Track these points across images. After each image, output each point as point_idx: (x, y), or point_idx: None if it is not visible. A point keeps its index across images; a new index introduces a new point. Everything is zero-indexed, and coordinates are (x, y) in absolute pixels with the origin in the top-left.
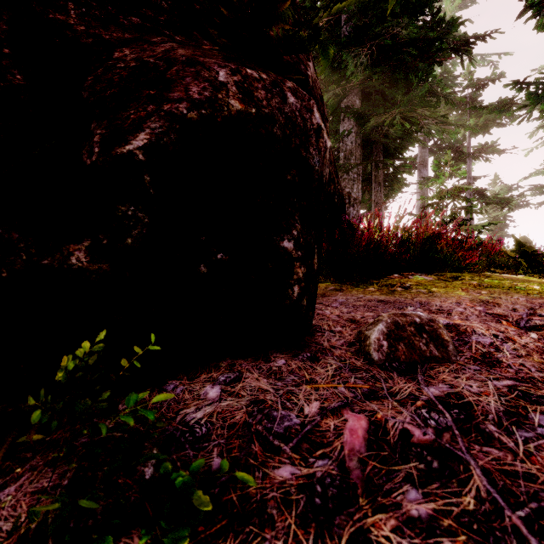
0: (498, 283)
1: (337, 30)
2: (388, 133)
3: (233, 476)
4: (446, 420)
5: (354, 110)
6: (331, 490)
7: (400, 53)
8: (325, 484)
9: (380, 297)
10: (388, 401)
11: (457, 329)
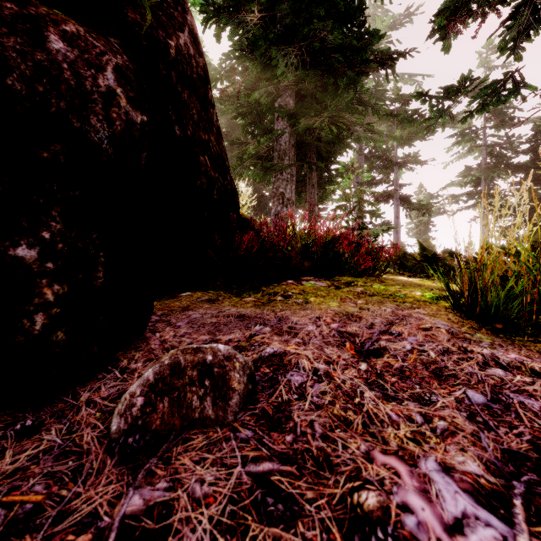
0: (382, 290)
1: (271, 27)
2: (319, 136)
3: None
4: None
5: (286, 110)
6: None
7: (329, 58)
8: None
9: (244, 311)
10: None
11: (282, 361)
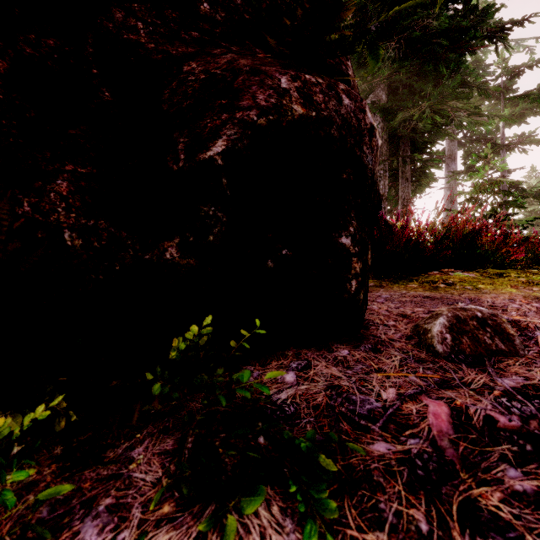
0: None
1: None
2: (416, 127)
3: (331, 449)
4: (530, 408)
5: (380, 106)
6: (431, 464)
7: (430, 44)
8: (424, 459)
9: (425, 294)
10: (464, 390)
11: (518, 324)
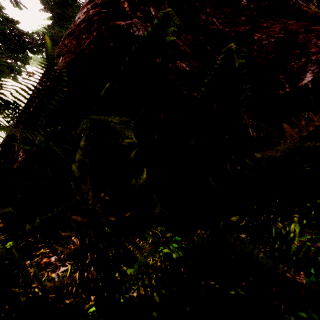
0: None
1: None
2: None
3: None
4: None
5: None
6: None
7: None
8: None
9: None
10: None
11: None
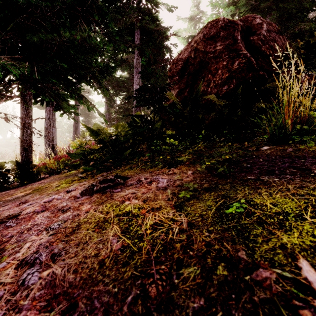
0: None
1: None
2: None
3: None
4: None
5: None
6: None
7: (302, 35)
8: None
9: None
10: None
11: None
